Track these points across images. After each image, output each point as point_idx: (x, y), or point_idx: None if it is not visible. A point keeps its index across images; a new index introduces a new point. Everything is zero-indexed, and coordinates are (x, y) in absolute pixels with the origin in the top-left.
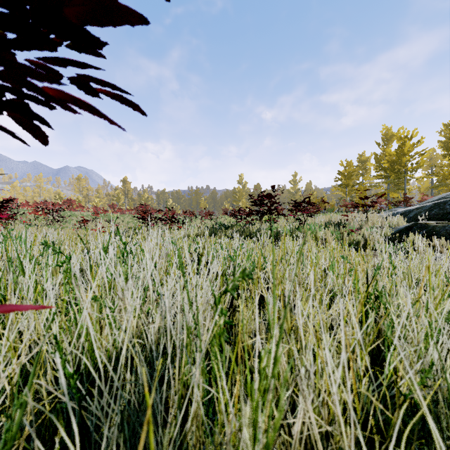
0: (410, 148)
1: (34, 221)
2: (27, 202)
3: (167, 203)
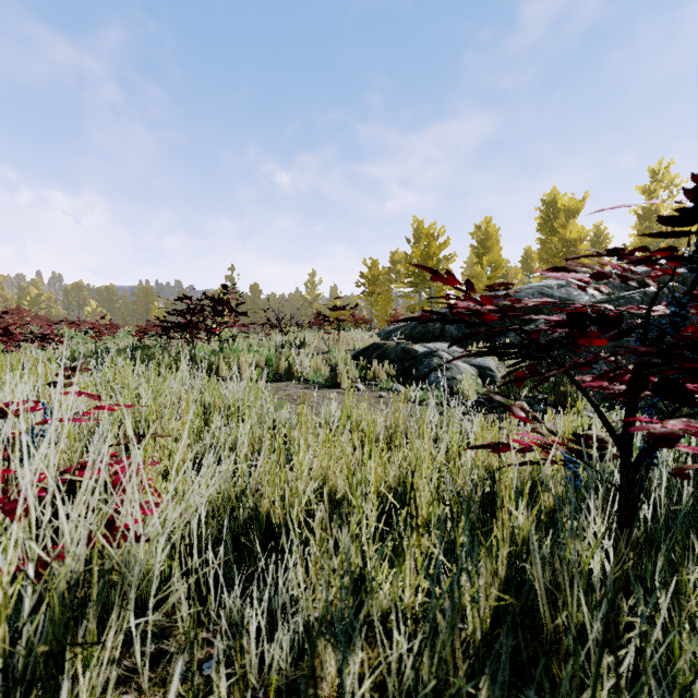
0: (436, 249)
1: None
2: None
3: (85, 308)
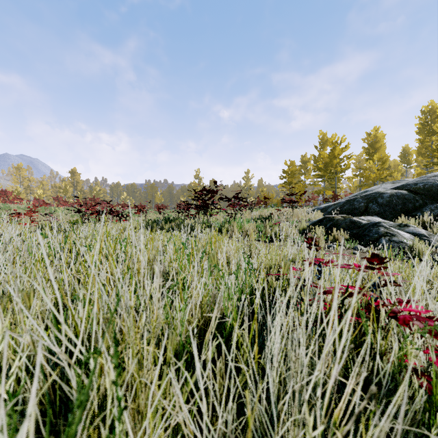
0: (339, 151)
1: None
2: None
3: (121, 196)
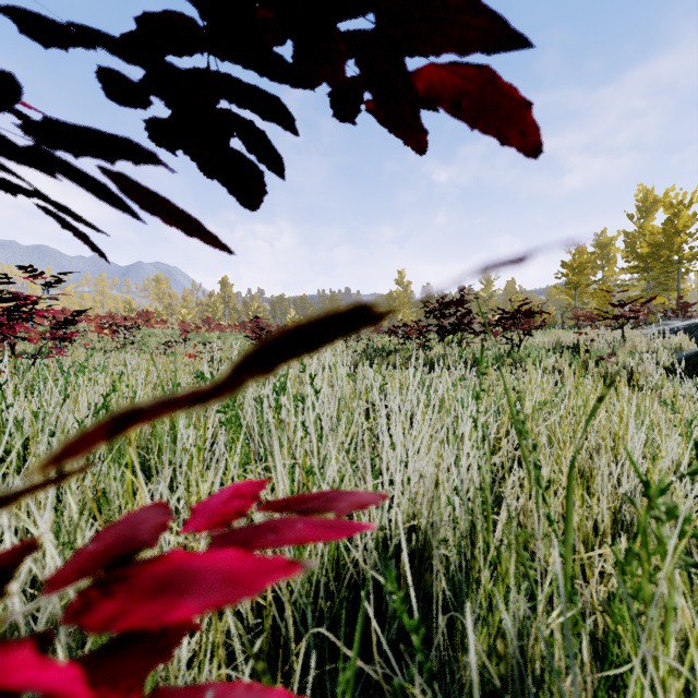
0: (688, 220)
1: (98, 344)
2: (87, 316)
3: (287, 316)
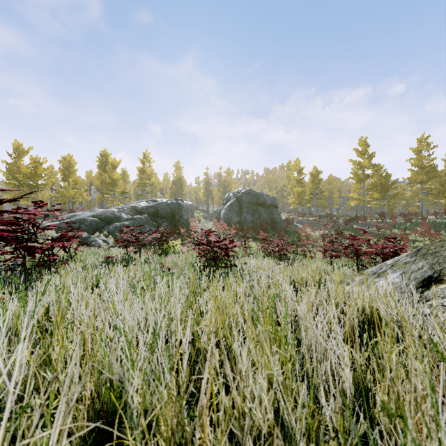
0: (42, 171)
1: None
2: None
3: None
